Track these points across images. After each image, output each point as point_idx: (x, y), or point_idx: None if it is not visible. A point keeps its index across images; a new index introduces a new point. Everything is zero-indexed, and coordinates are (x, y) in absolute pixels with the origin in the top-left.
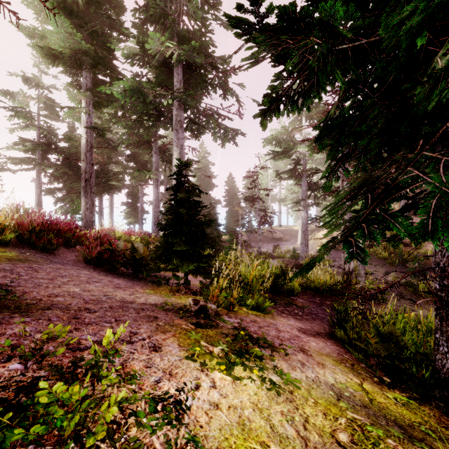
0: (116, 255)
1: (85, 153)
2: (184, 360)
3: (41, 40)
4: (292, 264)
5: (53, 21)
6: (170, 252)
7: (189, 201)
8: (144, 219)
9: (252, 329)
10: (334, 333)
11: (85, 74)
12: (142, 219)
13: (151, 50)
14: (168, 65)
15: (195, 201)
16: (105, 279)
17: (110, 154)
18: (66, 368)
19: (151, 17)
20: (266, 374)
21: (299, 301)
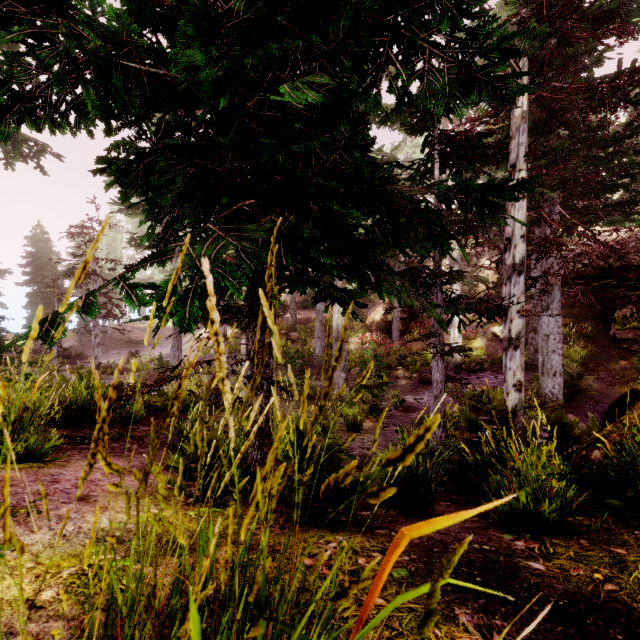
0: None
1: None
2: None
3: None
4: (155, 377)
5: None
6: None
7: None
8: None
9: None
10: None
11: None
12: None
13: None
14: None
15: None
16: None
17: None
18: None
19: None
20: None
21: (143, 429)
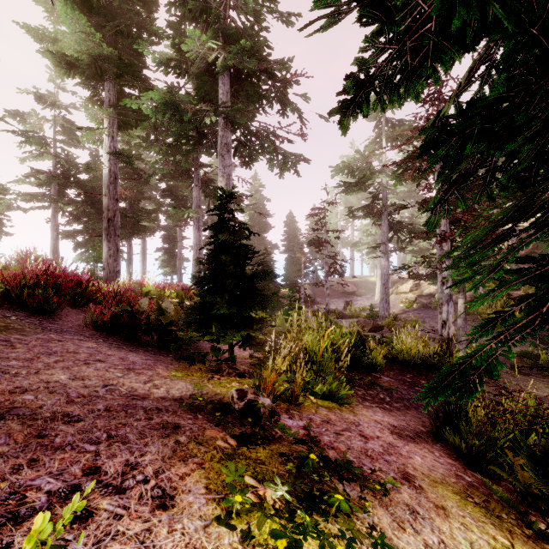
0: (137, 318)
1: (108, 186)
2: (213, 527)
3: (53, 44)
4: (370, 325)
5: (65, 17)
6: (208, 315)
7: (234, 245)
8: (183, 269)
9: (327, 439)
10: (439, 432)
11: (108, 86)
12: (180, 269)
13: (189, 53)
14: (211, 74)
15: (243, 245)
16: (116, 355)
17: (141, 188)
18: None
19: (190, 13)
20: (359, 547)
21: (384, 379)
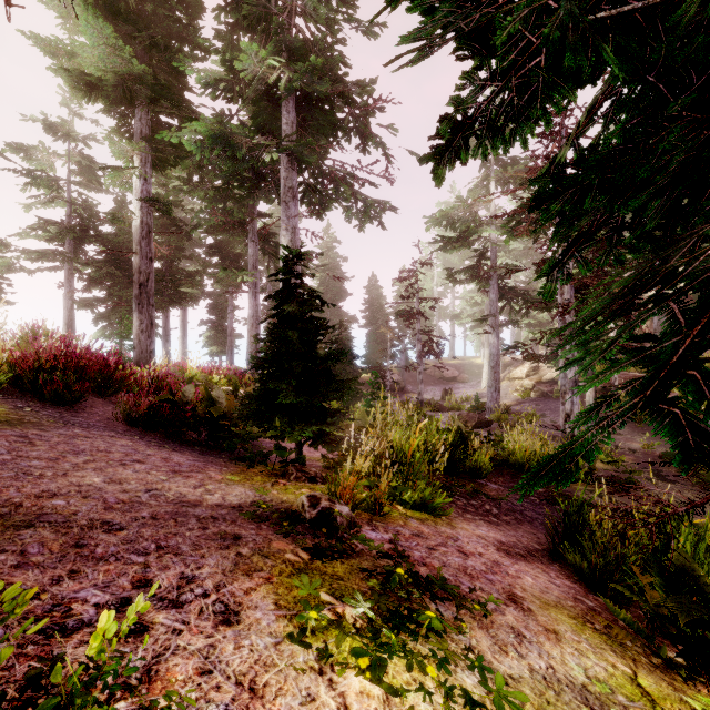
0: (180, 410)
1: (140, 242)
2: (285, 644)
3: (69, 60)
4: (475, 420)
5: (86, 26)
6: (270, 406)
7: (303, 319)
8: (235, 348)
9: (417, 554)
10: (558, 551)
11: (140, 113)
12: (231, 348)
13: (244, 73)
14: (272, 98)
15: (314, 319)
16: (157, 455)
17: (181, 244)
18: (11, 699)
19: (245, 20)
20: (452, 669)
21: (491, 487)
